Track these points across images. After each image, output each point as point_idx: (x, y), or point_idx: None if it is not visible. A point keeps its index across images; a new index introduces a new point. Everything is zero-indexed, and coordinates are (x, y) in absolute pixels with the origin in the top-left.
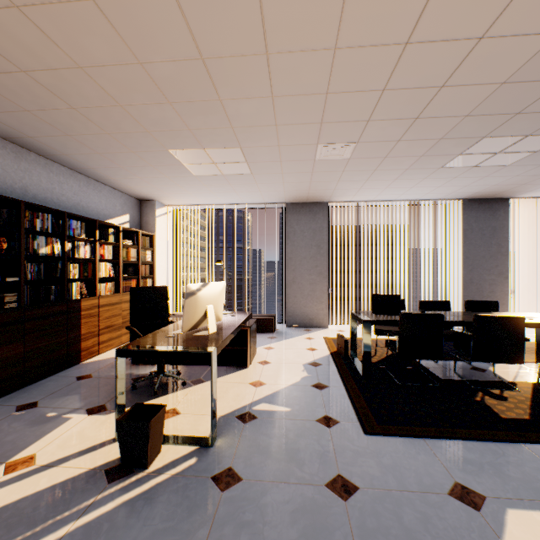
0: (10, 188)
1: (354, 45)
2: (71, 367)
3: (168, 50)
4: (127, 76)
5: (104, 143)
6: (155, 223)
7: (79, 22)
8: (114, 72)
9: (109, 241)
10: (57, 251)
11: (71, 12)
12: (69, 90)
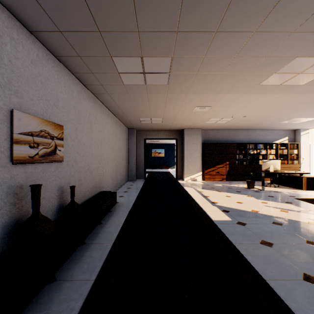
0: (246, 140)
1: (280, 110)
2: (258, 181)
3: (253, 119)
4: (252, 122)
5: (261, 126)
6: (300, 138)
7: (241, 122)
8: (250, 122)
9: (272, 148)
10: (255, 152)
11: (240, 122)
12: (247, 124)
